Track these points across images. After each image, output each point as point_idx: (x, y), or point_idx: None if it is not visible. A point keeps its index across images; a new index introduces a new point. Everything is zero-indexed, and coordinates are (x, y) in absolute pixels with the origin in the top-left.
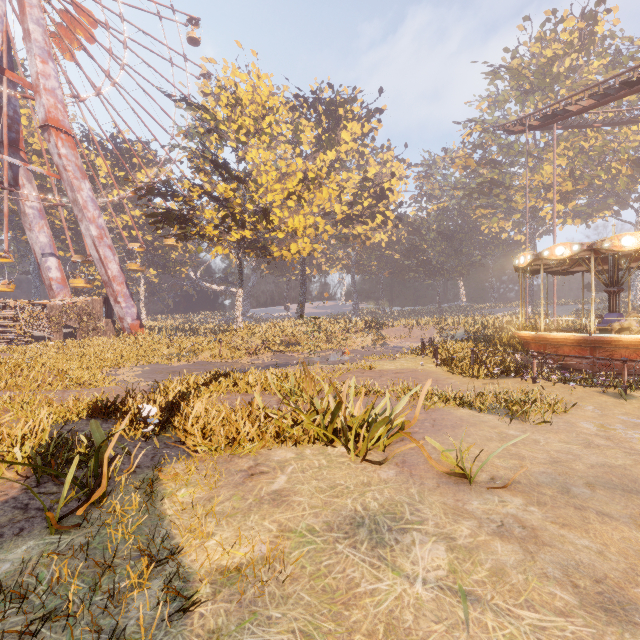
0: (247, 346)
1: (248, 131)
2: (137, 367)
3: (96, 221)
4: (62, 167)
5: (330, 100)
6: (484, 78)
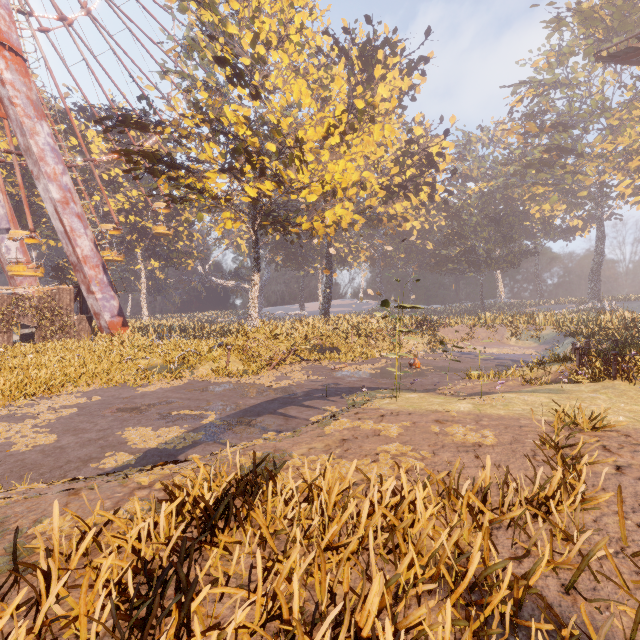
0: (267, 353)
1: (268, 41)
2: (82, 395)
3: (58, 179)
4: (7, 100)
5: (366, 41)
6: (544, 27)
